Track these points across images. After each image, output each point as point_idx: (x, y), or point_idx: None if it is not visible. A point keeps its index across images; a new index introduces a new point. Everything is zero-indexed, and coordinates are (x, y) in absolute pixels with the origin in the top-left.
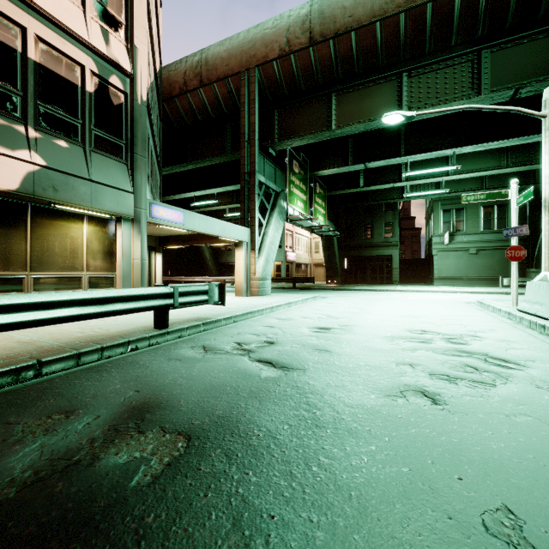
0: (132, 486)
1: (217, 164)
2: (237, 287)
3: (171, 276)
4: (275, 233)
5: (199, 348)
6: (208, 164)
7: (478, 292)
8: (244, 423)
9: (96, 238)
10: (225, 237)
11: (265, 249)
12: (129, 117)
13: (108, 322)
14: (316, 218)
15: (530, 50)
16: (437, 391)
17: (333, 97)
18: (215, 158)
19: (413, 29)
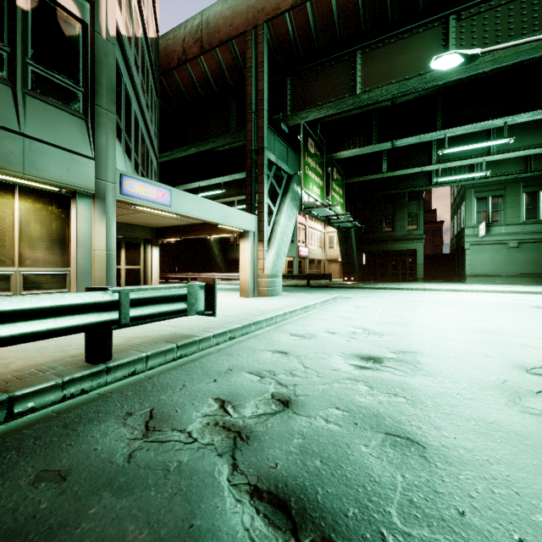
0: None
1: (223, 150)
2: (242, 286)
3: (179, 273)
4: (288, 222)
5: (138, 420)
6: (211, 146)
7: (531, 291)
8: None
9: (36, 220)
10: (226, 225)
11: (275, 240)
12: (89, 56)
13: (36, 342)
14: (335, 204)
15: None
16: None
17: (358, 55)
18: (219, 138)
19: None
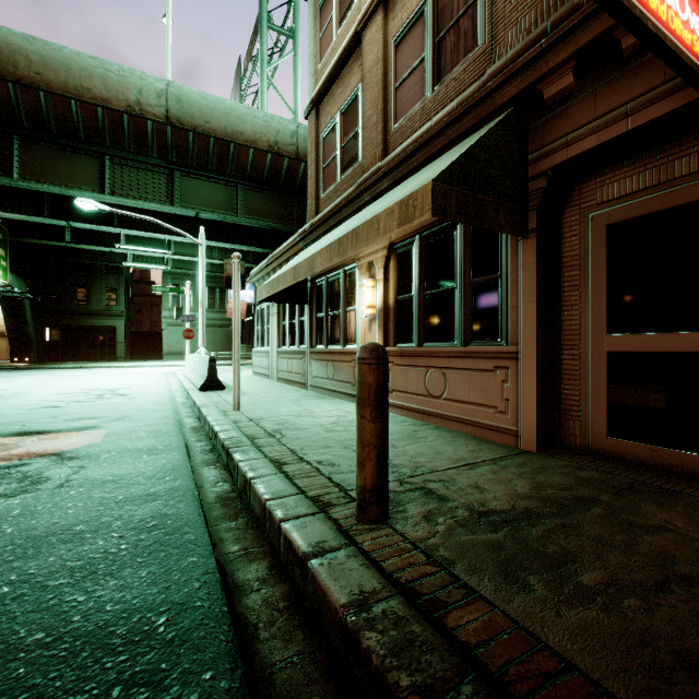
0: None
1: None
2: None
3: None
4: None
5: None
6: None
7: None
8: None
9: None
10: None
11: None
12: None
13: None
14: None
15: (207, 187)
16: (65, 406)
17: (15, 140)
18: None
19: (113, 126)
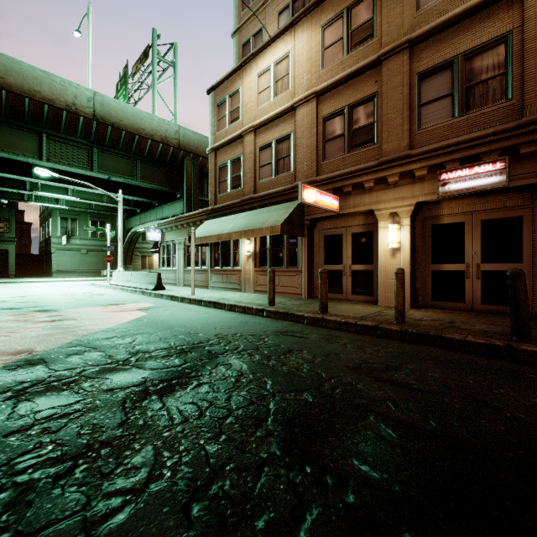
0: (41, 308)
1: None
2: None
3: None
4: None
5: None
6: None
7: (89, 280)
8: (46, 305)
9: None
10: None
11: None
12: None
13: None
14: None
15: (116, 160)
16: (89, 298)
17: None
18: None
19: (54, 117)
